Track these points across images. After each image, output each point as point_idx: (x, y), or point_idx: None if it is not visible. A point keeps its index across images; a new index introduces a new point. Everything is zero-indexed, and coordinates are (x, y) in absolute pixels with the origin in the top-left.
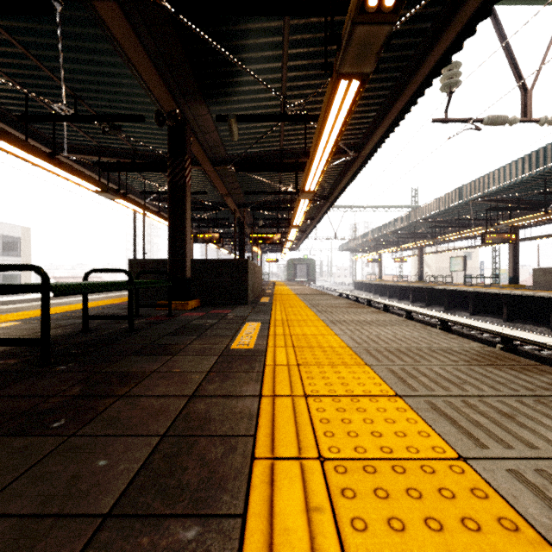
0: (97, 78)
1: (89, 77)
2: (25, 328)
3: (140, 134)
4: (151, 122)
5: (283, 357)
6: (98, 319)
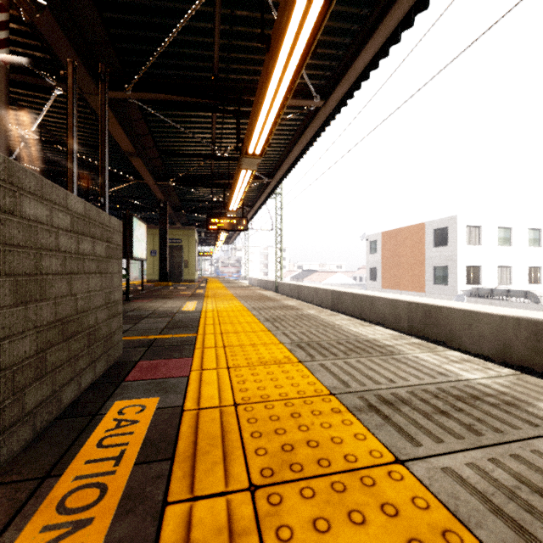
0: None
1: None
2: (161, 308)
3: None
4: None
5: None
6: None
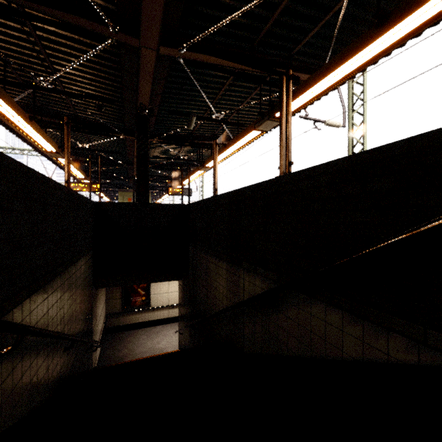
0: (184, 108)
1: (189, 109)
2: None
3: (212, 71)
4: (183, 83)
5: None
6: None
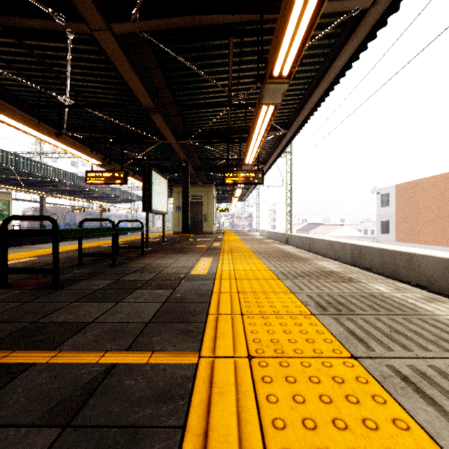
0: None
1: None
2: (169, 268)
3: None
4: None
5: (26, 256)
6: (104, 256)
